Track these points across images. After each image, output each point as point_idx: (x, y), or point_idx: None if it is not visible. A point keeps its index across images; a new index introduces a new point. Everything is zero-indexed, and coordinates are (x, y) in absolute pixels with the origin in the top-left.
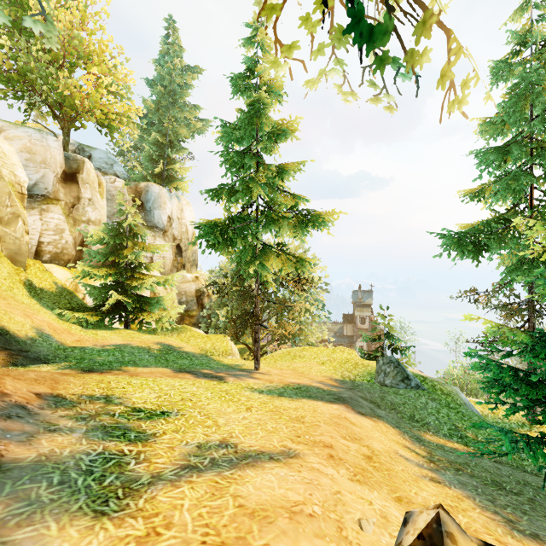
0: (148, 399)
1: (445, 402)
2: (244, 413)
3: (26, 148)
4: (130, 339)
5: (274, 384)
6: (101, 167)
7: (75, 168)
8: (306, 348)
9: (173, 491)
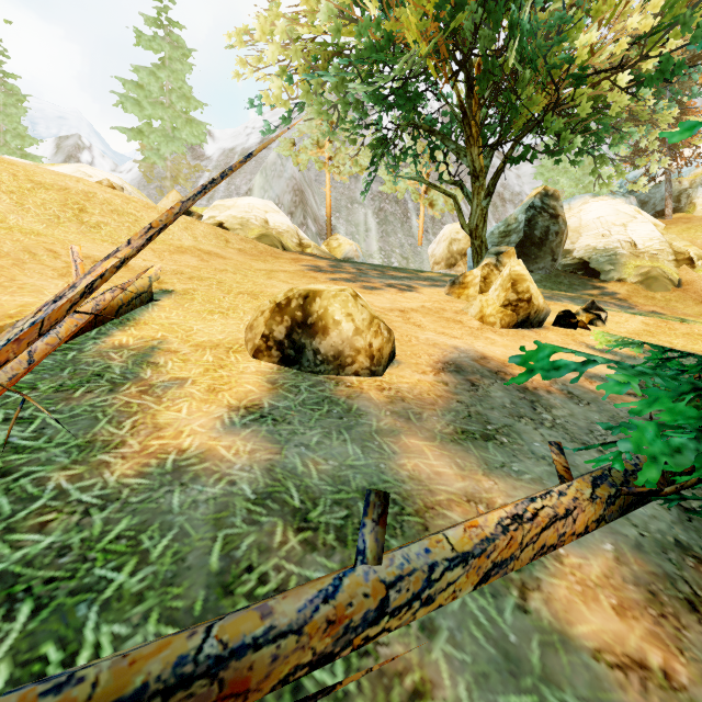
0: None
1: None
2: None
3: None
4: None
5: None
6: None
7: None
8: None
9: None
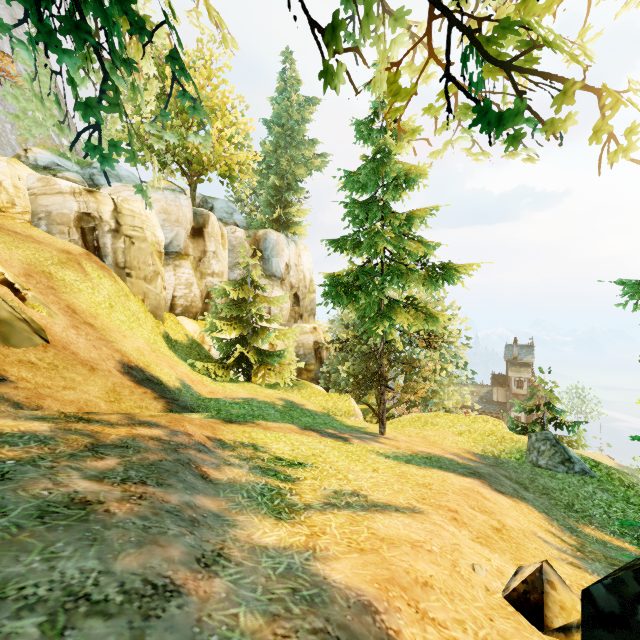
0: (285, 451)
1: (623, 495)
2: (371, 473)
3: (163, 210)
4: (254, 394)
5: (401, 450)
6: (222, 217)
7: (202, 223)
8: (440, 414)
9: (322, 516)
